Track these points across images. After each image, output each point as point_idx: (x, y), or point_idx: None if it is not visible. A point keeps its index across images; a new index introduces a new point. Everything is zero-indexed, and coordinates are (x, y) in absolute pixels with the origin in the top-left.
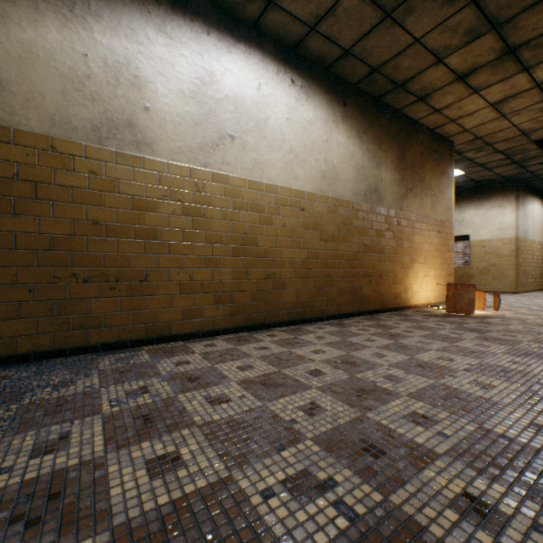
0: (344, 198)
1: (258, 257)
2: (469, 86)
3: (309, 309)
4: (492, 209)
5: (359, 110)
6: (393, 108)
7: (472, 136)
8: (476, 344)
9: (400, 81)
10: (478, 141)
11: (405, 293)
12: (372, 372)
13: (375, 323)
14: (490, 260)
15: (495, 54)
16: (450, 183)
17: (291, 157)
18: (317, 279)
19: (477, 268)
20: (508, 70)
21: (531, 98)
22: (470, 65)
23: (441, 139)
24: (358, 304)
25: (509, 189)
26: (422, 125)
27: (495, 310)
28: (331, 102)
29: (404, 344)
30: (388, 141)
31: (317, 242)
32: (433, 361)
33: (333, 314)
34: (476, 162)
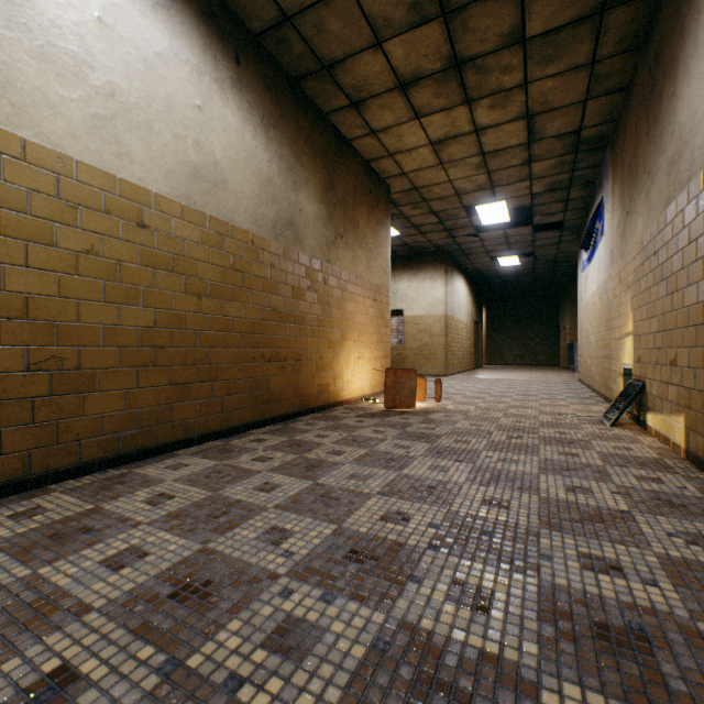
0: (238, 223)
1: (1, 317)
2: (411, 105)
3: (160, 427)
4: (425, 282)
5: (264, 84)
6: (318, 107)
7: (410, 184)
8: (431, 467)
9: (326, 58)
10: (415, 193)
11: (334, 384)
12: (244, 623)
13: (287, 440)
14: (423, 340)
15: (442, 63)
16: (388, 239)
17: (112, 107)
18: (180, 367)
19: (411, 348)
20: (452, 96)
21: (469, 148)
22: (414, 69)
23: (378, 179)
24: (263, 406)
25: (440, 261)
26: (357, 150)
27: (438, 402)
28: (211, 41)
29: (328, 488)
30: (311, 154)
31: (180, 295)
32: (376, 529)
33: (216, 429)
34: (412, 222)
